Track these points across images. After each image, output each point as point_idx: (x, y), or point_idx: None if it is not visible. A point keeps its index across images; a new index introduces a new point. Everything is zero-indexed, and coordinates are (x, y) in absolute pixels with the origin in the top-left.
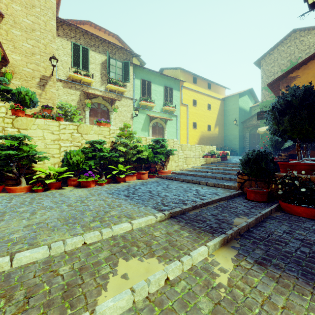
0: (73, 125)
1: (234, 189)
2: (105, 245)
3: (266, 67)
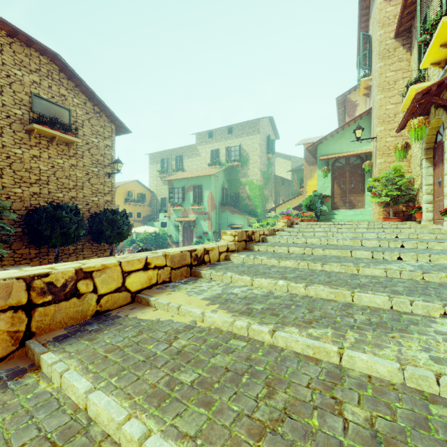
0: None
1: None
2: None
3: None
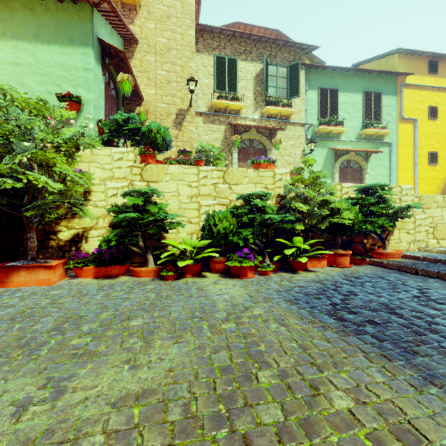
0: (217, 171)
1: None
2: None
3: None
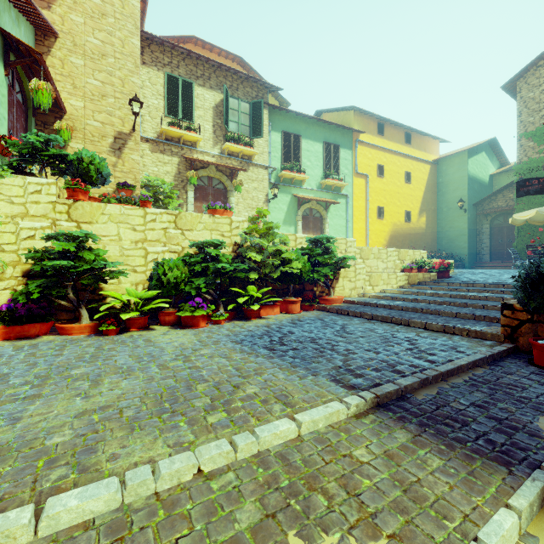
0: (168, 215)
1: (492, 339)
2: (246, 481)
3: (528, 94)
